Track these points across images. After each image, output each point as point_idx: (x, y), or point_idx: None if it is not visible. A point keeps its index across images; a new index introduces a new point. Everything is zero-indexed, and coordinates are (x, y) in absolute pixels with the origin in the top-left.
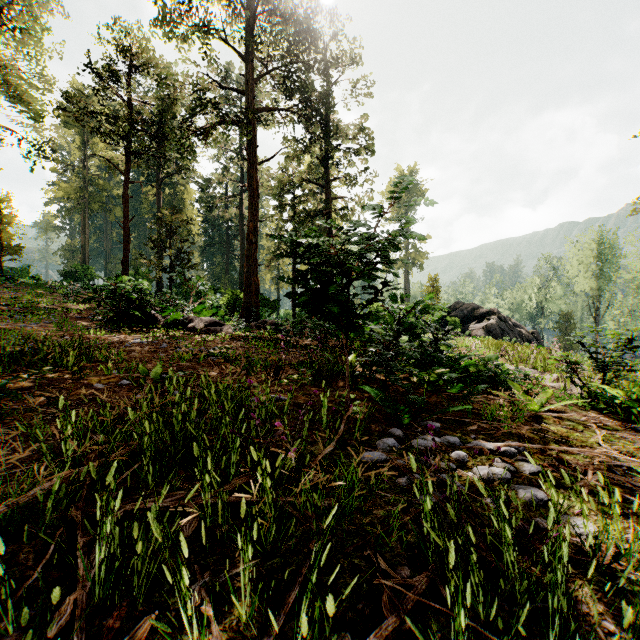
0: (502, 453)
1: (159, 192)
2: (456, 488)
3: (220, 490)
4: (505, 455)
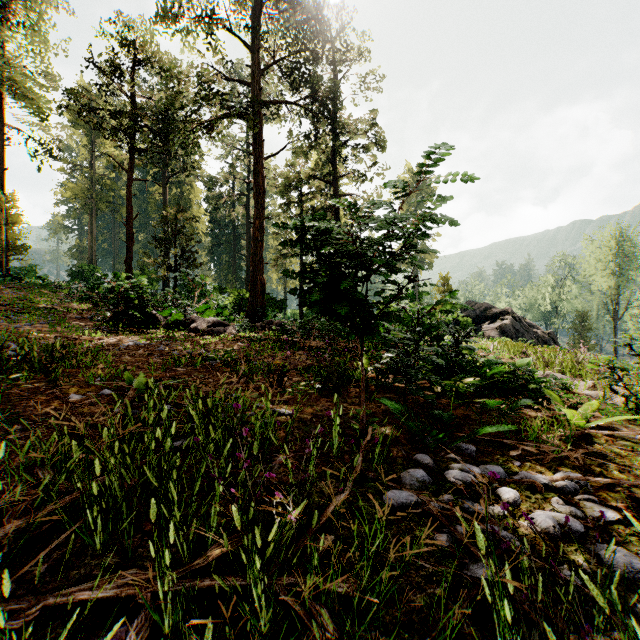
0: (560, 489)
1: (165, 191)
2: (527, 562)
3: (190, 566)
4: (565, 492)
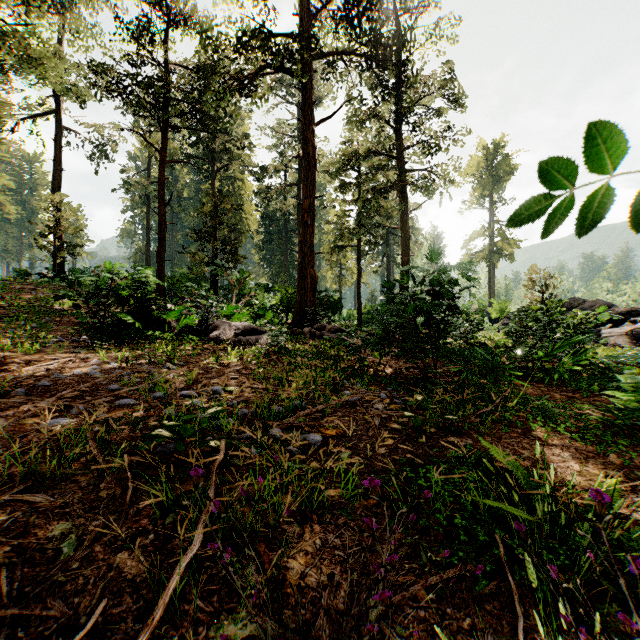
0: None
1: (213, 185)
2: None
3: None
4: None
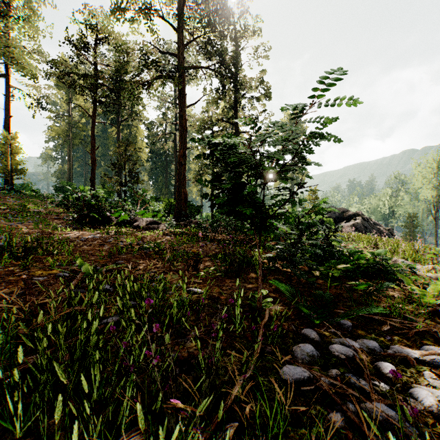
0: (429, 363)
1: (119, 131)
2: None
3: None
4: (433, 366)
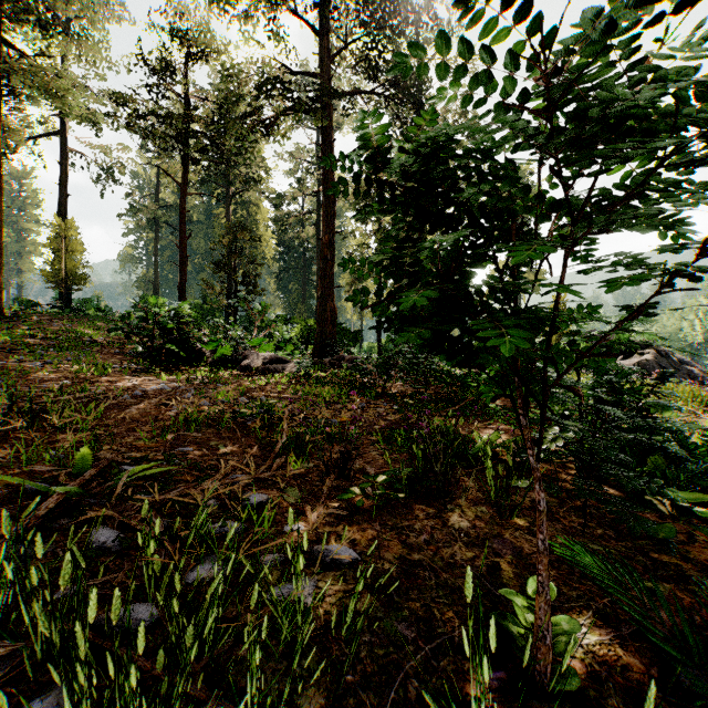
0: None
1: (228, 211)
2: None
3: None
4: None
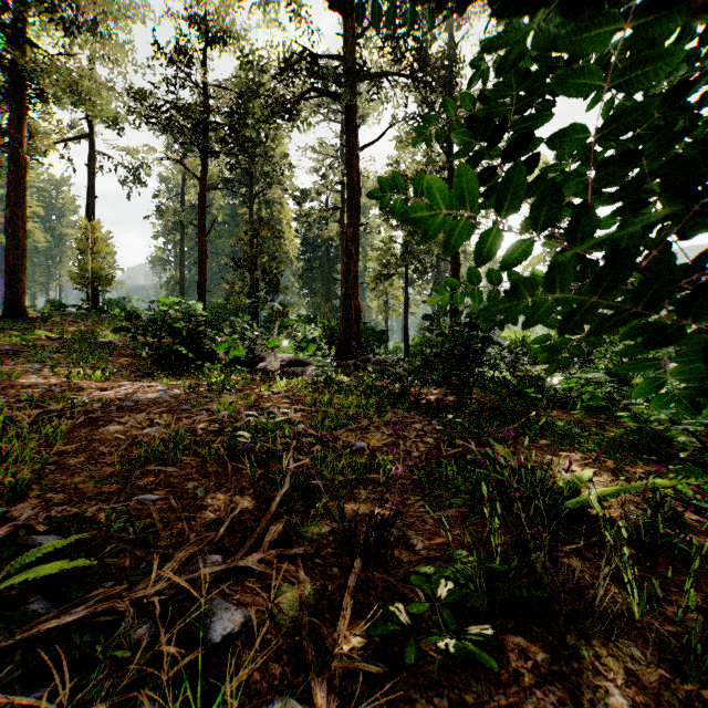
0: None
1: (251, 210)
2: None
3: None
4: None
